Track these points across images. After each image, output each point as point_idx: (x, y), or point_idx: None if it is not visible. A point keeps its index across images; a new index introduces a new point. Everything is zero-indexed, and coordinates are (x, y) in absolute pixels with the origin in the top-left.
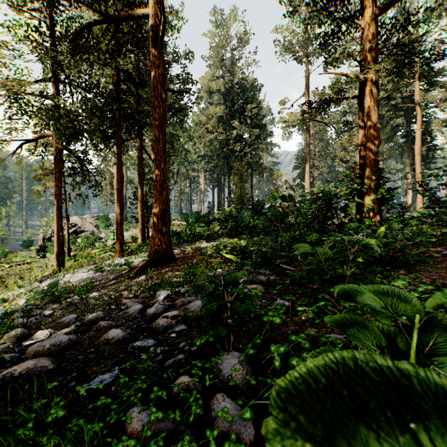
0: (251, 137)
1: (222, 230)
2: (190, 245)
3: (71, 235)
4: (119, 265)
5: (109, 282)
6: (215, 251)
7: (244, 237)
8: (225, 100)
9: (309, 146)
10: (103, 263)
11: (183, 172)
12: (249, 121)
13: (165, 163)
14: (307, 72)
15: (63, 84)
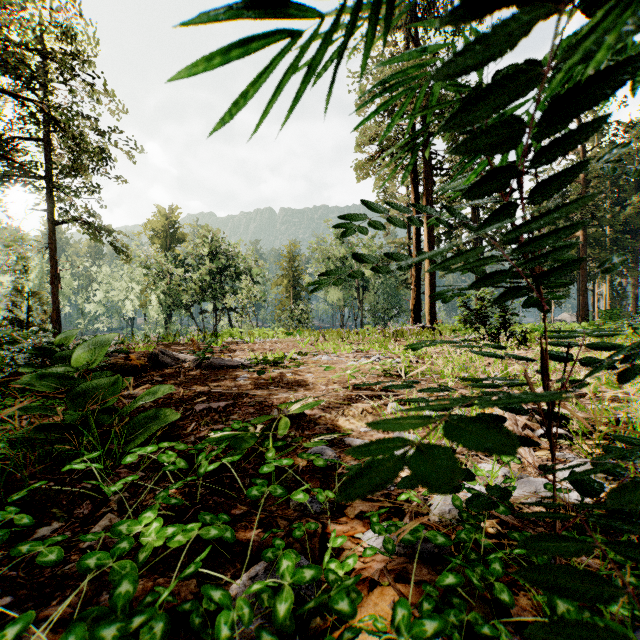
0: None
1: None
2: None
3: None
4: None
5: None
6: None
7: None
8: None
9: None
10: None
11: None
12: None
13: (585, 294)
14: None
15: None
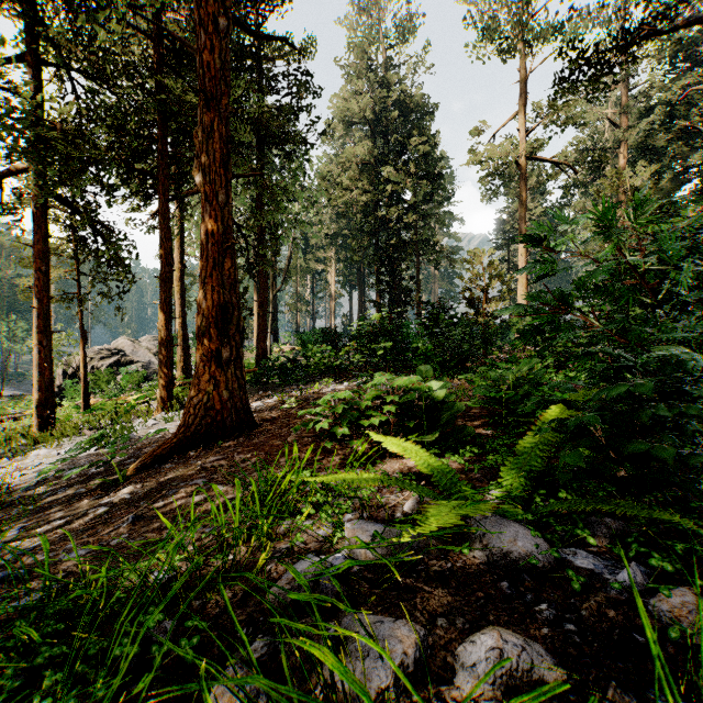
0: (418, 196)
1: (366, 357)
2: (300, 389)
3: (106, 369)
4: (77, 449)
5: (61, 492)
6: (344, 416)
7: (427, 370)
8: (371, 134)
9: (525, 206)
10: (130, 424)
11: (300, 263)
12: (414, 167)
13: (229, 192)
14: (522, 70)
15: (62, 79)
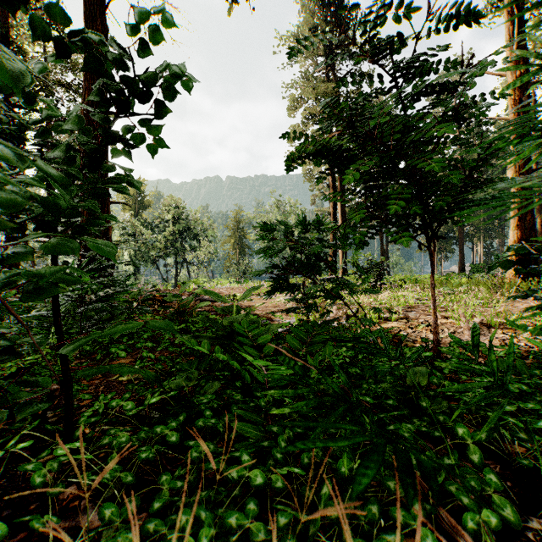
0: None
1: None
2: None
3: None
4: None
5: None
6: None
7: None
8: None
9: None
10: None
11: None
12: None
13: (463, 252)
14: None
15: None
